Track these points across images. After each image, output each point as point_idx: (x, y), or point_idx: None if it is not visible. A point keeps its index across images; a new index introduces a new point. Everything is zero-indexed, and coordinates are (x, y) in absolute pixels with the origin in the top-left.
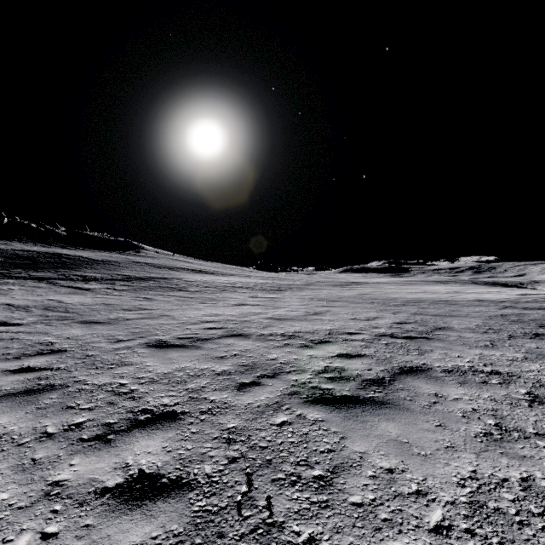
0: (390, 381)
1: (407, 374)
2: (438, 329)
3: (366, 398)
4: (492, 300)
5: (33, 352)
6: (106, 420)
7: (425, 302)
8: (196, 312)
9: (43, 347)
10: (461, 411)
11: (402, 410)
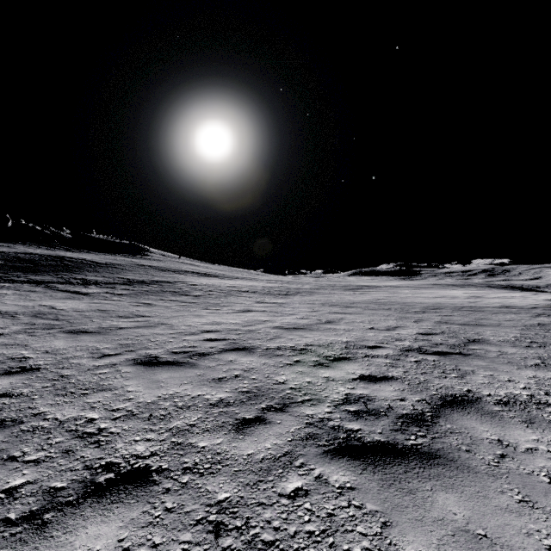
0: (432, 417)
1: (452, 406)
2: (472, 343)
3: (407, 448)
4: (520, 306)
5: (0, 370)
6: (51, 482)
7: (447, 309)
8: (197, 320)
9: (14, 364)
10: (546, 473)
11: (461, 470)
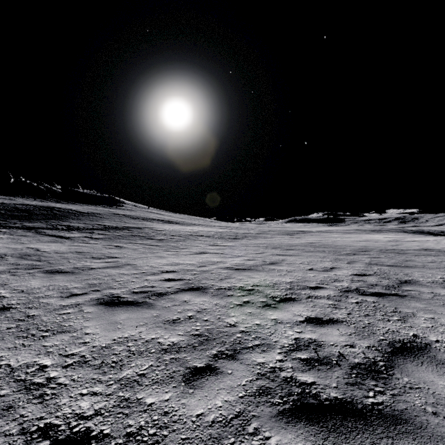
0: (386, 368)
1: (403, 354)
2: (404, 284)
3: (368, 408)
4: (437, 249)
5: None
6: None
7: (374, 251)
8: (158, 261)
9: None
10: None
11: (435, 442)
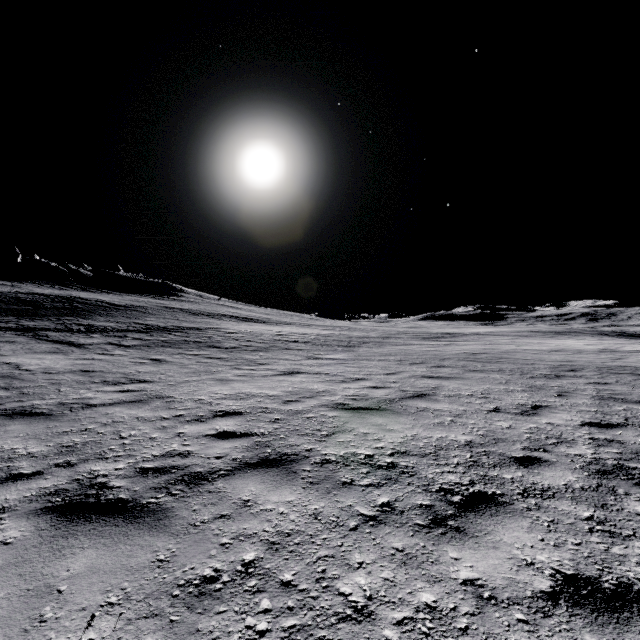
0: None
1: None
2: None
3: None
4: None
5: None
6: None
7: (589, 370)
8: (215, 390)
9: None
10: None
11: None
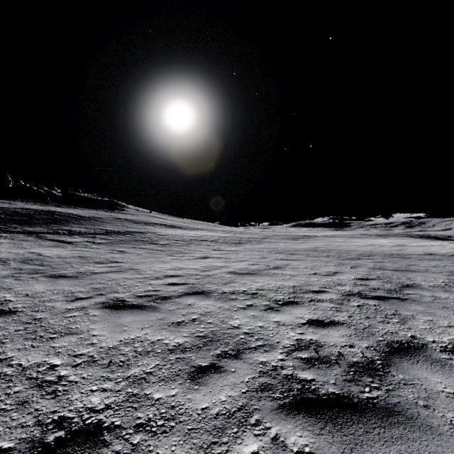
0: (383, 366)
1: (400, 354)
2: (406, 287)
3: (363, 402)
4: (441, 253)
5: None
6: None
7: (378, 256)
8: (162, 266)
9: None
10: None
11: (424, 431)
